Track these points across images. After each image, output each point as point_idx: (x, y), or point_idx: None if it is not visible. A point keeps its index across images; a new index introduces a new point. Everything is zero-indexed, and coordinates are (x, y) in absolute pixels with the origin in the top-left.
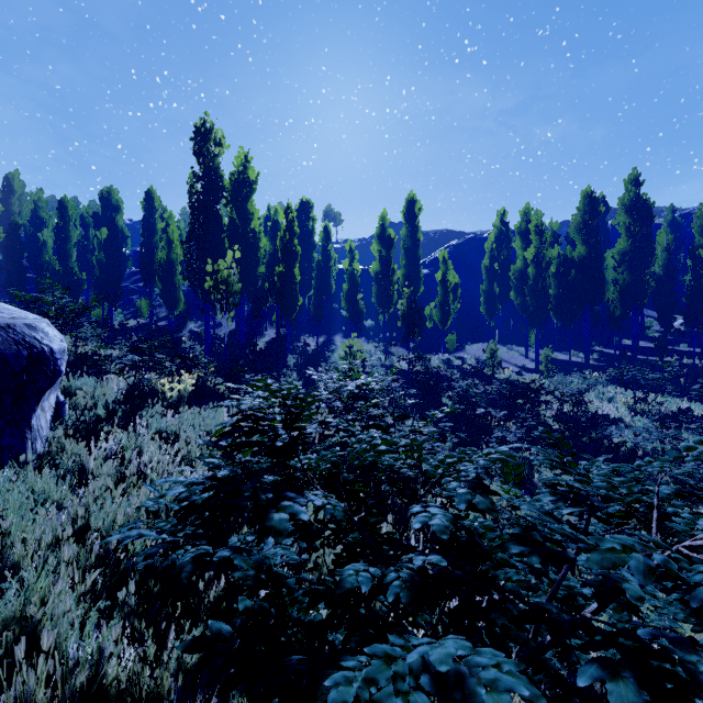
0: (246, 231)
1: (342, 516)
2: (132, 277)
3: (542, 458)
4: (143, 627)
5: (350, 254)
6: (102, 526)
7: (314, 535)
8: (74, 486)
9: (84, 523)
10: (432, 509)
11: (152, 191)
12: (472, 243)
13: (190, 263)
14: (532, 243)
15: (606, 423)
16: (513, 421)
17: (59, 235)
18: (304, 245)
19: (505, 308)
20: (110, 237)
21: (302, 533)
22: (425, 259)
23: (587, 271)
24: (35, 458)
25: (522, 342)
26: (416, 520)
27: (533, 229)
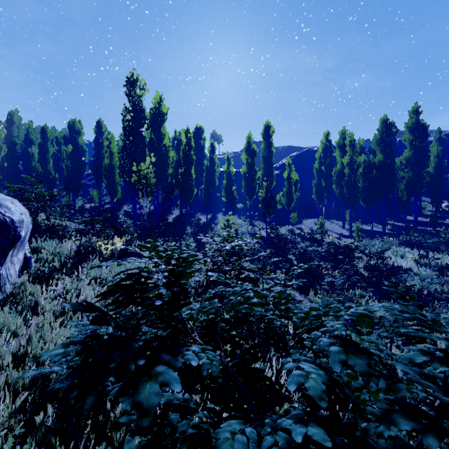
0: (160, 146)
1: (218, 372)
2: (88, 177)
3: (407, 316)
4: (57, 444)
5: (228, 161)
6: (41, 352)
7: (194, 383)
8: (27, 318)
9: (26, 350)
10: (304, 364)
11: (100, 121)
12: (307, 154)
13: (123, 166)
14: (347, 153)
15: (402, 272)
16: (338, 270)
17: (41, 149)
18: (198, 155)
19: (329, 196)
20: (73, 151)
21: (183, 380)
22: (276, 165)
23: (384, 171)
24: (3, 298)
25: (340, 218)
26: (291, 379)
27: (348, 143)
